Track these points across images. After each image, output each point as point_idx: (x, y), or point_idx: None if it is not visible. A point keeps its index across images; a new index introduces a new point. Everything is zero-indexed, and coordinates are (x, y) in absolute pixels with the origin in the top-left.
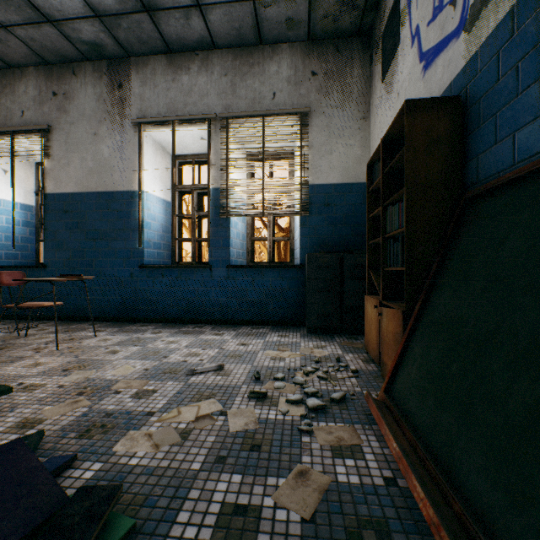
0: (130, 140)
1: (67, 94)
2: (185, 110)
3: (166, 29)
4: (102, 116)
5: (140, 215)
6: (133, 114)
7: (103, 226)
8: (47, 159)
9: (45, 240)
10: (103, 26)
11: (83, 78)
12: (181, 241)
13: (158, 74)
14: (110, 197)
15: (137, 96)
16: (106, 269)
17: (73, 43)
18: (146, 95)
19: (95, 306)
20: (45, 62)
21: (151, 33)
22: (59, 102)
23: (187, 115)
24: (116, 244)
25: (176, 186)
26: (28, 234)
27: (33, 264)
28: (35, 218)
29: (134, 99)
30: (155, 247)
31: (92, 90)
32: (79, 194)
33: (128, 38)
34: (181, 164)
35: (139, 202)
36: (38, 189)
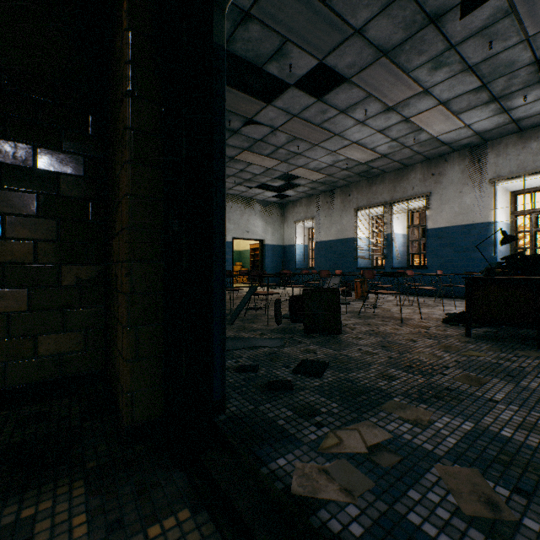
0: (486, 192)
1: (440, 173)
2: (533, 165)
3: (524, 124)
4: (464, 181)
5: (494, 236)
6: (488, 176)
7: (465, 244)
8: (427, 210)
9: (426, 254)
10: (477, 136)
11: (451, 162)
12: (515, 249)
13: (508, 147)
14: (471, 227)
15: (491, 164)
16: (468, 269)
17: (452, 148)
18: (499, 162)
19: (460, 290)
20: (427, 159)
21: (510, 129)
22: (435, 178)
23: (535, 168)
24: (474, 254)
25: (514, 212)
26: (404, 250)
27: (405, 266)
28: (406, 241)
29: (489, 167)
30: (501, 255)
31: (457, 168)
32: (448, 227)
33: (491, 135)
34: (515, 195)
35: (494, 228)
36: (408, 225)
